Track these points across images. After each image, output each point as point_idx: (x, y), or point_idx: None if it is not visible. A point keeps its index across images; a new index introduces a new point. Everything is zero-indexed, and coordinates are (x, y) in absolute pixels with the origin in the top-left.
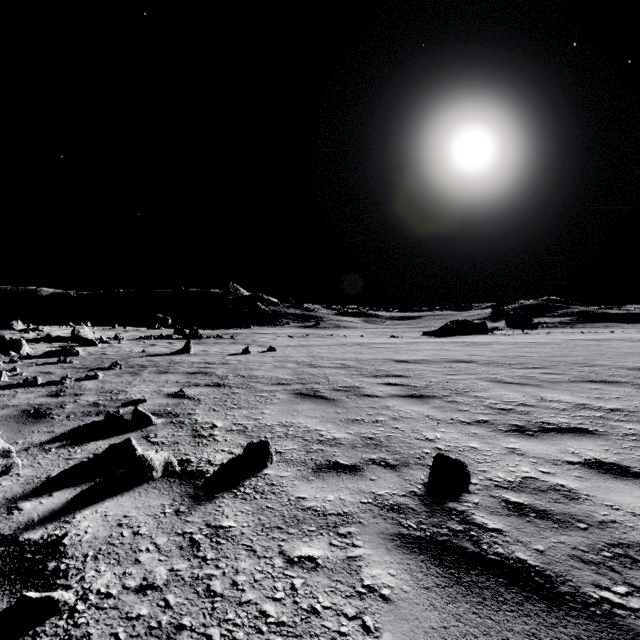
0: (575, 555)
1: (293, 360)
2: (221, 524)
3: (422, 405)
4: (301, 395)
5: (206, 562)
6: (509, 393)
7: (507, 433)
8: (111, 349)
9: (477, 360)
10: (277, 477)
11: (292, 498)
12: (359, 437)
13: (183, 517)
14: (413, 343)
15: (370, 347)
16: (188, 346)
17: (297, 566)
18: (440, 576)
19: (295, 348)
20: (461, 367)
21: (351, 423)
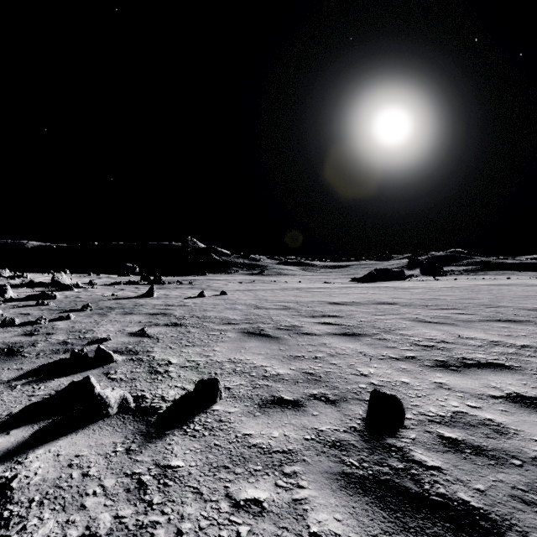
0: (516, 495)
1: (242, 302)
2: (169, 463)
3: (355, 342)
4: (248, 333)
5: (152, 507)
6: (430, 331)
7: (433, 368)
8: (85, 293)
9: (399, 302)
10: (225, 413)
11: (239, 435)
12: (300, 373)
13: (133, 456)
14: (343, 288)
15: (307, 291)
16: (151, 290)
17: (243, 511)
18: (386, 521)
19: (243, 292)
20: (386, 308)
21: (293, 359)
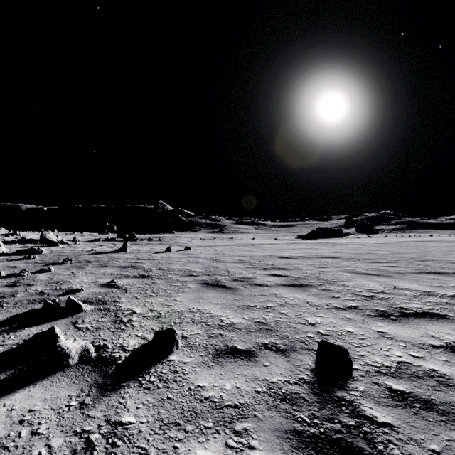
0: None
1: (203, 256)
2: (121, 420)
3: (302, 293)
4: (207, 285)
5: None
6: (368, 282)
7: (374, 318)
8: (68, 248)
9: (339, 256)
10: (181, 363)
11: (192, 387)
12: (253, 322)
13: (86, 411)
14: (291, 244)
15: (260, 247)
16: (125, 246)
17: None
18: None
19: (205, 247)
20: (328, 262)
21: (246, 309)
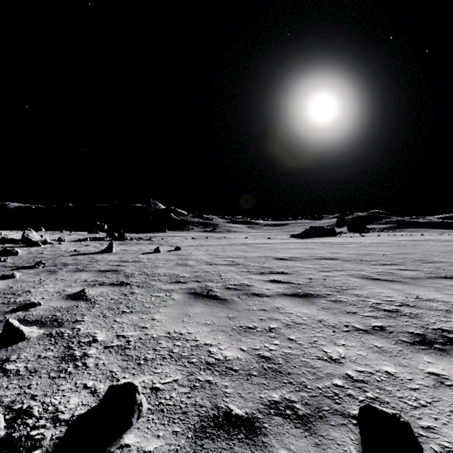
0: None
1: (193, 258)
2: None
3: (310, 306)
4: (195, 295)
5: None
6: (384, 291)
7: (414, 347)
8: (50, 249)
9: (339, 257)
10: None
11: None
12: (254, 356)
13: None
14: (285, 243)
15: (253, 246)
16: (110, 246)
17: None
18: None
19: (196, 247)
20: (329, 264)
21: (243, 333)
